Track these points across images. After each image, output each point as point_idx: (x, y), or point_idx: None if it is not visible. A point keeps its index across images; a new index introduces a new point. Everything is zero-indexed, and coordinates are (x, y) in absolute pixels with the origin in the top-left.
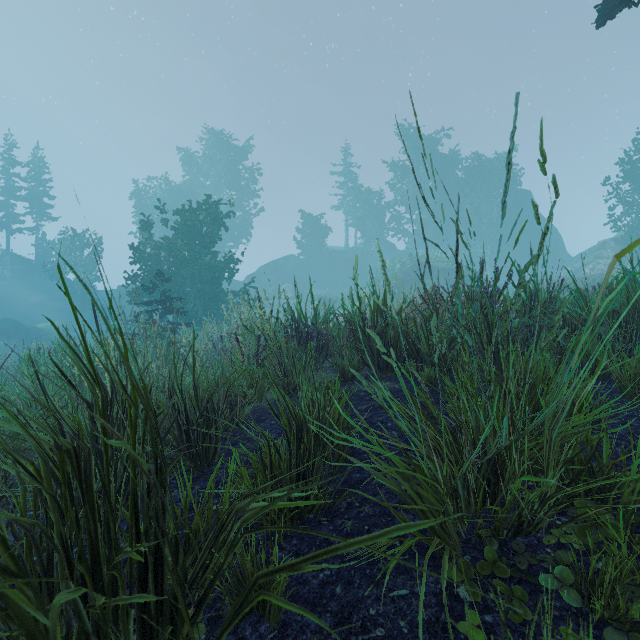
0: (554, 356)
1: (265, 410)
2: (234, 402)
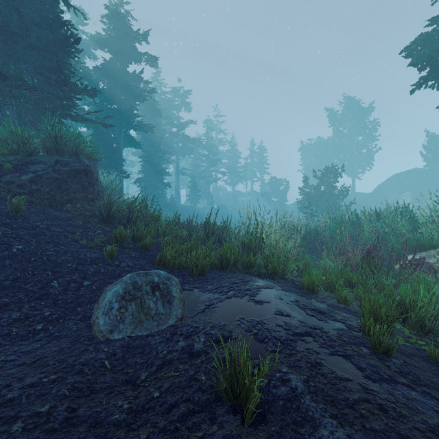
0: None
1: None
2: None
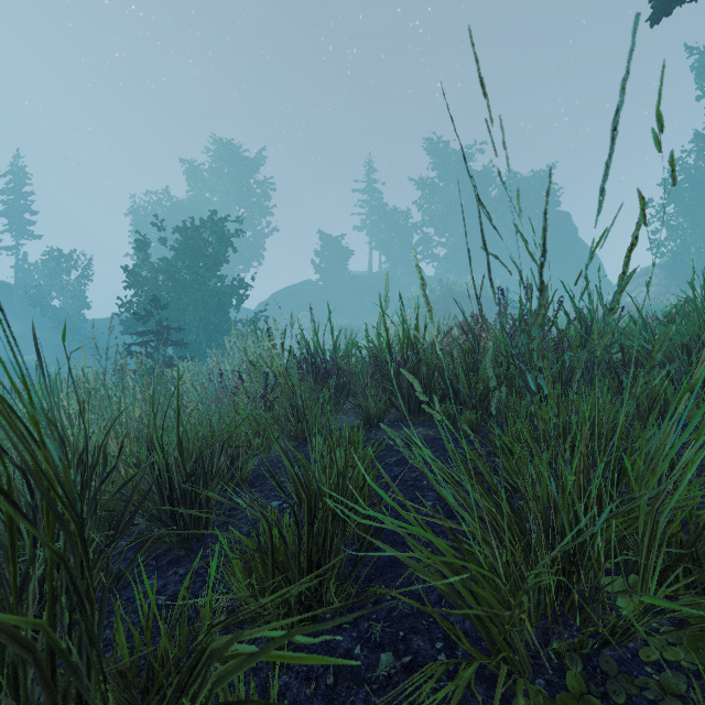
0: (615, 397)
1: (274, 463)
2: (235, 455)
